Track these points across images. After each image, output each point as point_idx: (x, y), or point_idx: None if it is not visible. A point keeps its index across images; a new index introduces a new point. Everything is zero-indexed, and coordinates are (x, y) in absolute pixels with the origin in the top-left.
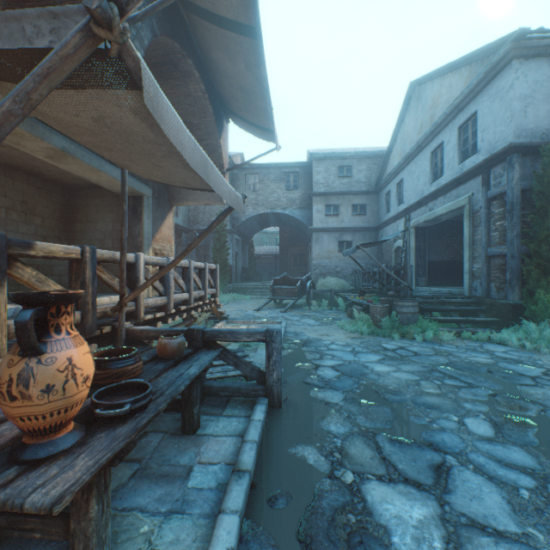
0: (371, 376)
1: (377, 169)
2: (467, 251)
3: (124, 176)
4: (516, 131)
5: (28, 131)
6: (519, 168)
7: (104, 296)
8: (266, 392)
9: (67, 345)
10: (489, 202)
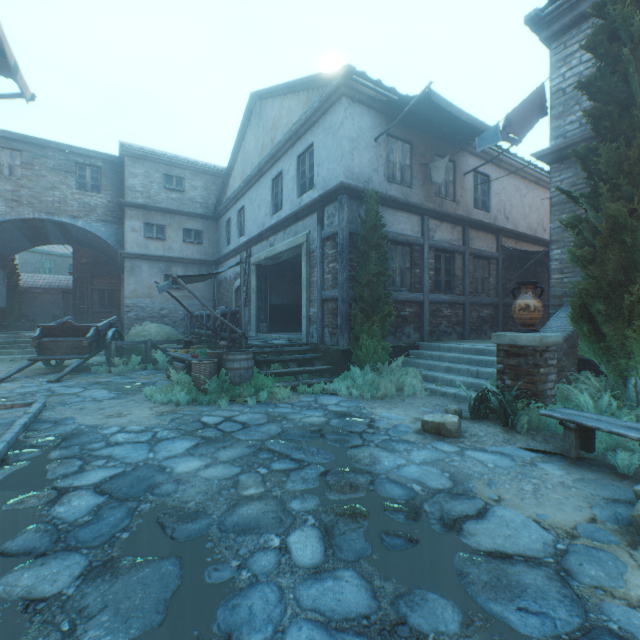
0: (165, 489)
1: (217, 191)
2: (306, 293)
3: None
4: (346, 171)
5: None
6: (348, 210)
7: None
8: None
9: None
10: (324, 242)
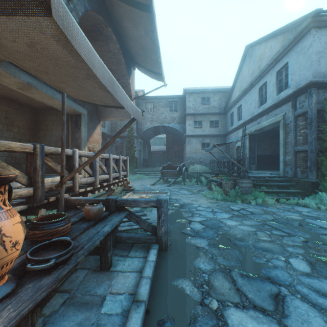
0: (225, 228)
1: (225, 99)
2: (282, 148)
3: (63, 98)
4: (313, 73)
5: (4, 70)
6: (315, 96)
7: (56, 177)
8: (157, 240)
9: None
10: (296, 118)
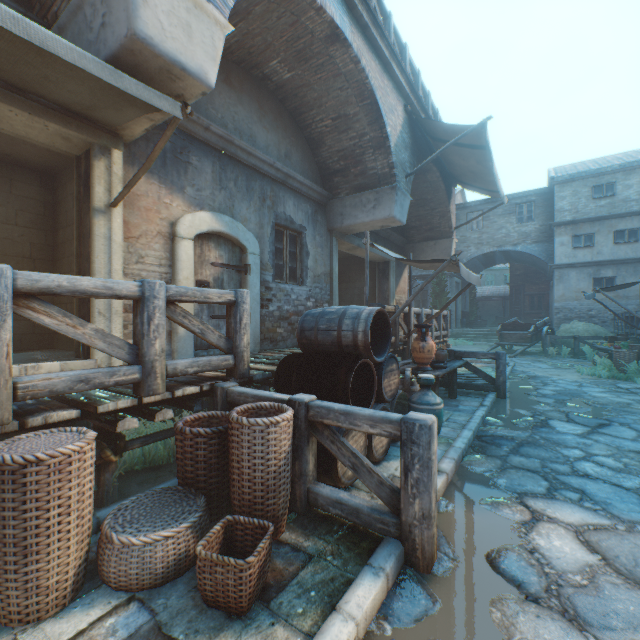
0: (585, 397)
1: None
2: None
3: (410, 268)
4: None
5: (347, 241)
6: None
7: None
8: (495, 389)
9: (430, 340)
10: None
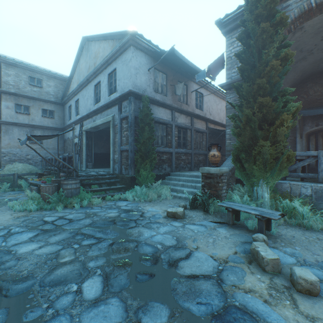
0: (8, 264)
1: (64, 89)
2: (112, 147)
3: None
4: (133, 84)
5: None
6: (134, 104)
7: None
8: None
9: None
10: (122, 120)
